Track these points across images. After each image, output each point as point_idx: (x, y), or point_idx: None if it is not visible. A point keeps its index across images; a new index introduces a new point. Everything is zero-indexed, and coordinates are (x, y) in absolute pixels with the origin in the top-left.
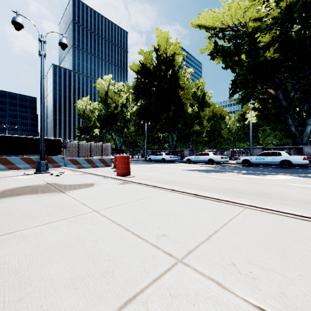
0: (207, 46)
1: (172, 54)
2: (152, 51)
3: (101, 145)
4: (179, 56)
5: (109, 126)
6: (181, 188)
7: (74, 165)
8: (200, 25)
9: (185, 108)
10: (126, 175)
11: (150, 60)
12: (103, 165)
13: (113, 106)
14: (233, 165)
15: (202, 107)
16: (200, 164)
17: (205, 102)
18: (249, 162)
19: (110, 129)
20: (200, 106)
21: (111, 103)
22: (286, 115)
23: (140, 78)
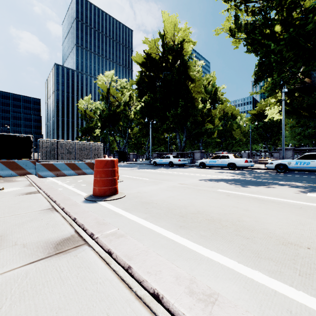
0: (224, 26)
1: (180, 41)
2: (158, 39)
3: (90, 144)
4: (188, 45)
5: (111, 126)
6: None
7: (50, 172)
8: None
9: (196, 104)
10: (109, 195)
11: (156, 50)
12: (93, 172)
13: (116, 104)
14: (263, 172)
15: (214, 104)
16: (218, 170)
17: (217, 99)
18: (285, 167)
19: (112, 129)
20: (211, 103)
21: (113, 101)
22: None
23: (144, 71)
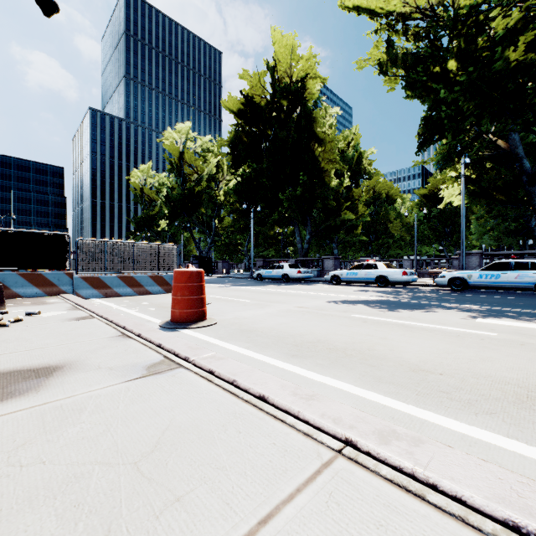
0: (372, 56)
1: (301, 76)
2: (265, 73)
3: (156, 247)
4: (314, 82)
5: (186, 214)
6: (385, 426)
7: (95, 291)
8: (359, 8)
9: (327, 179)
10: (194, 321)
11: (261, 90)
12: (161, 290)
13: (194, 178)
14: (429, 290)
15: (357, 179)
16: (361, 287)
17: (362, 170)
18: (464, 282)
19: (187, 220)
20: (352, 178)
21: (190, 173)
22: (532, 189)
23: (242, 124)
